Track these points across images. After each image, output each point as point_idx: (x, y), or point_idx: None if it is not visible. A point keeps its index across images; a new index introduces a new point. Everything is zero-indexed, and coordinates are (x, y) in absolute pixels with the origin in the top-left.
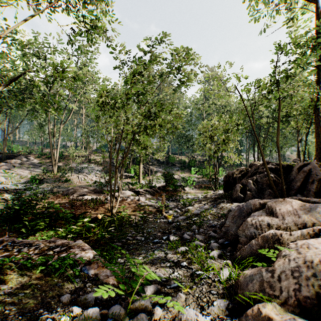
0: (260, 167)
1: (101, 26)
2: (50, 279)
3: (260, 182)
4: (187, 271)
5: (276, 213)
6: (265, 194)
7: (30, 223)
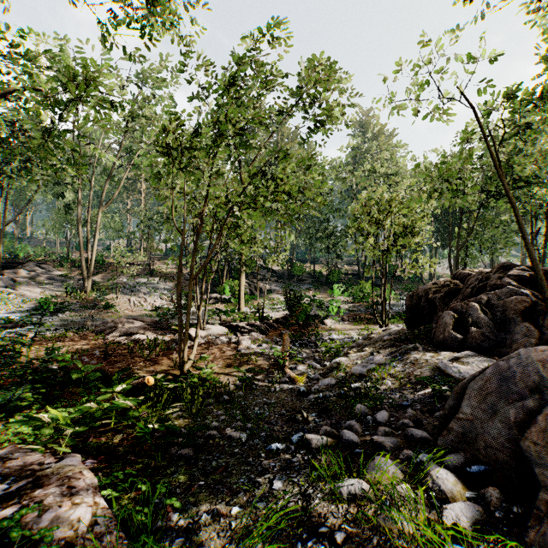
0: (491, 275)
1: (162, 1)
2: None
3: (496, 306)
4: None
5: None
6: (514, 332)
7: (4, 395)
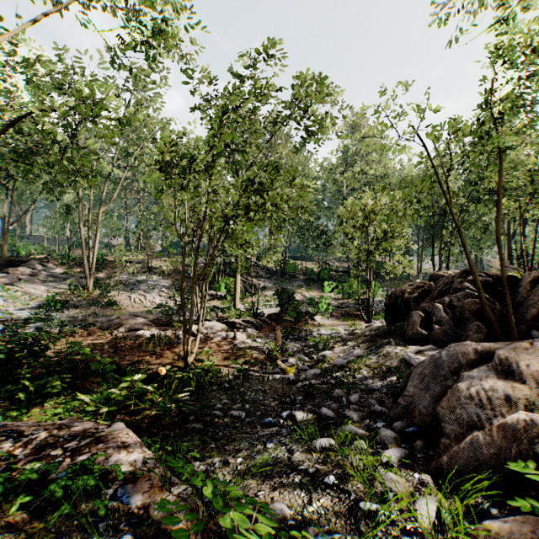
0: (454, 280)
1: (167, 30)
2: (41, 525)
3: (456, 307)
4: (340, 498)
5: (519, 374)
6: (469, 329)
7: (36, 383)
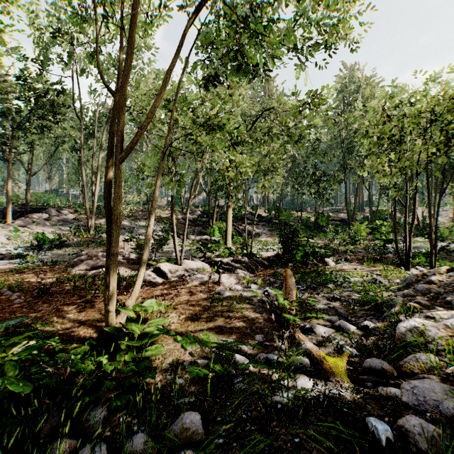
0: None
1: None
2: None
3: None
4: None
5: None
6: None
7: None
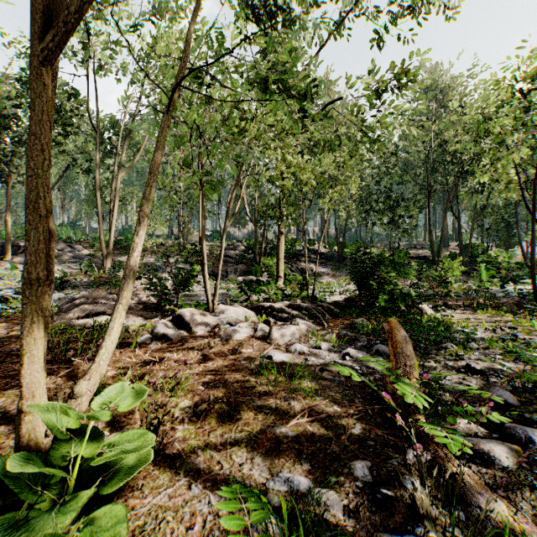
0: None
1: None
2: None
3: None
4: None
5: None
6: None
7: None
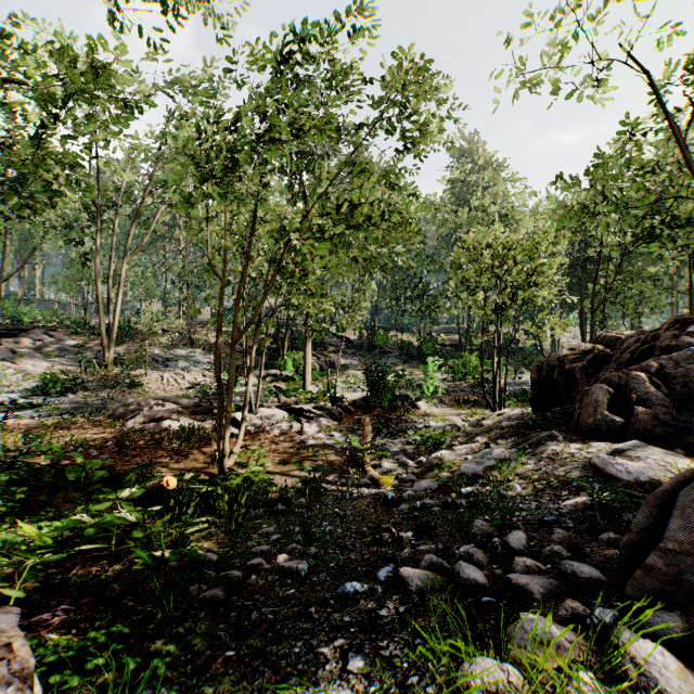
0: (659, 334)
1: None
2: None
3: (672, 377)
4: None
5: None
6: None
7: None
